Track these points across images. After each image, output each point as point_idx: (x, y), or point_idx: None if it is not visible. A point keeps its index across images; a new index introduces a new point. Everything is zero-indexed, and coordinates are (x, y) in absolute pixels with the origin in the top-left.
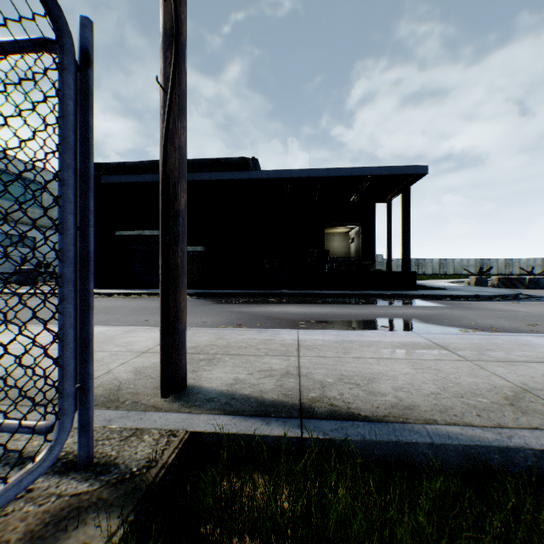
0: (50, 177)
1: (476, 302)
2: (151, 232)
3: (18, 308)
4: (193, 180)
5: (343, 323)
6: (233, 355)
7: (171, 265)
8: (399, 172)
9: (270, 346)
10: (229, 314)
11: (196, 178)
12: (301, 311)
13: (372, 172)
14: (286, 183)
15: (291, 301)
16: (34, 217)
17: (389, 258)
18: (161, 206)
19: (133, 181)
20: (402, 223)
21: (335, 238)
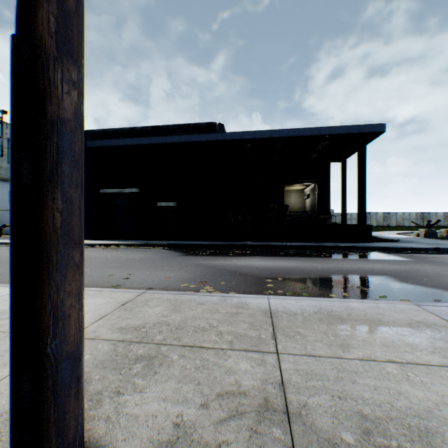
0: None
1: (438, 255)
2: (130, 190)
3: (4, 258)
4: (165, 143)
5: (313, 281)
6: (184, 348)
7: (39, 227)
8: (357, 131)
9: (236, 327)
10: (194, 267)
11: (168, 141)
12: (265, 265)
13: (331, 131)
14: (249, 144)
15: (255, 253)
16: None
17: (344, 212)
18: (11, 105)
19: (114, 145)
20: (358, 180)
21: (292, 195)
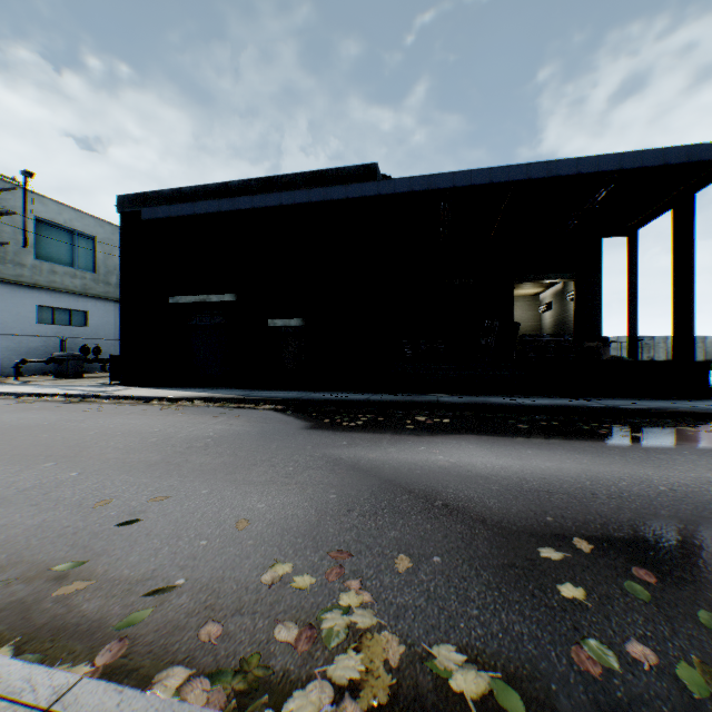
0: (106, 229)
1: None
2: (220, 297)
3: None
4: (281, 205)
5: (708, 566)
6: None
7: None
8: (685, 159)
9: None
10: (324, 474)
11: (286, 202)
12: (503, 469)
13: (622, 163)
14: (444, 201)
15: (462, 424)
16: (84, 283)
17: (633, 336)
18: None
19: (188, 213)
20: (673, 268)
21: (515, 304)
